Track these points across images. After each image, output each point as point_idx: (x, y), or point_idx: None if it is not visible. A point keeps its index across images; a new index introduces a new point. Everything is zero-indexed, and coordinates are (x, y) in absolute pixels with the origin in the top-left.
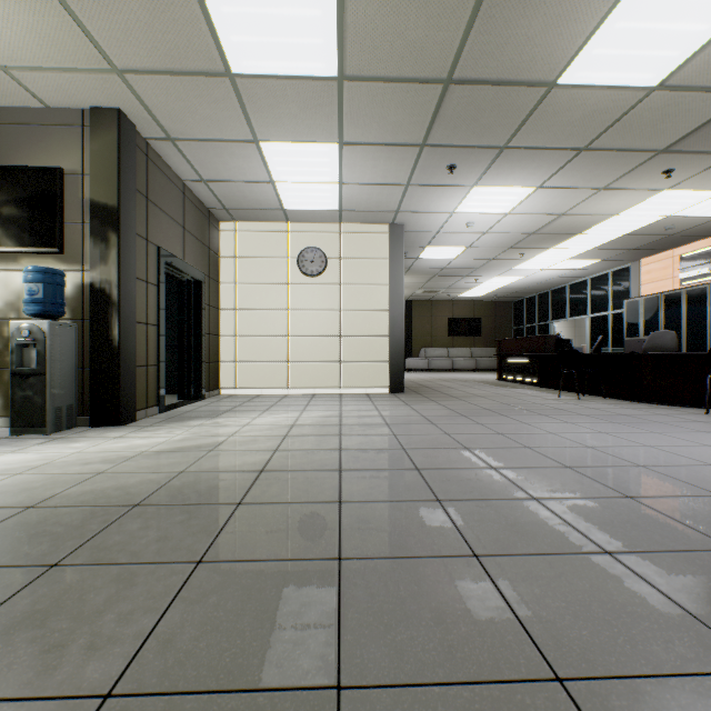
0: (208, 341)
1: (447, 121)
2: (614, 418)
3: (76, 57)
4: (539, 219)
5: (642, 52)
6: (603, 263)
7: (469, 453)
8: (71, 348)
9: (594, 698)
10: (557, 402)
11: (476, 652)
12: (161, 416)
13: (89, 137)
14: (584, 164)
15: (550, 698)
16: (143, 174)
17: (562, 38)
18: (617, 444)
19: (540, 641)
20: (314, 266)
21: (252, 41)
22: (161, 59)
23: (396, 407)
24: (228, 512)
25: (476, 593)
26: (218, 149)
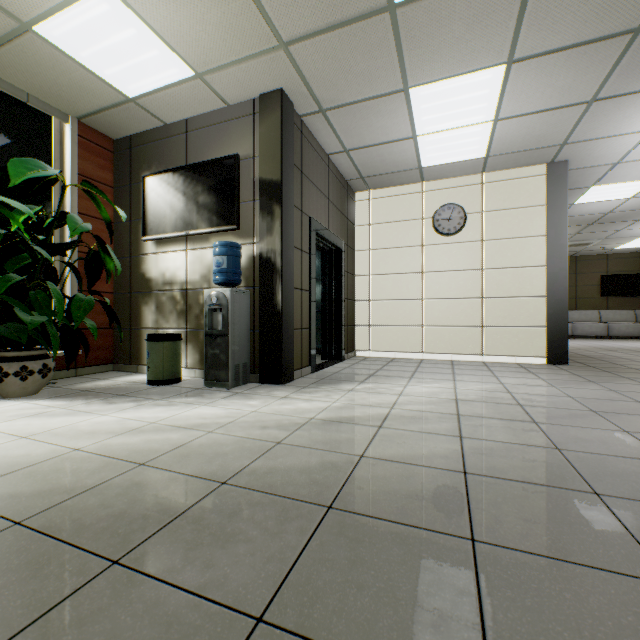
0: (346, 306)
1: None
2: None
3: (250, 42)
4: None
5: None
6: None
7: None
8: (245, 312)
9: None
10: None
11: None
12: (313, 376)
13: (258, 122)
14: None
15: None
16: (299, 150)
17: None
18: None
19: None
20: (451, 223)
21: None
22: (323, 14)
23: (576, 384)
24: (465, 558)
25: None
26: (364, 110)
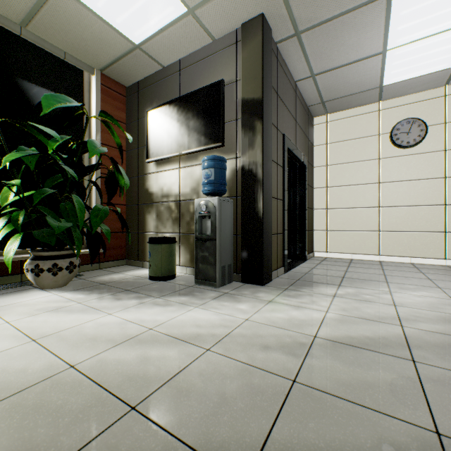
0: (307, 213)
1: None
2: None
3: None
4: None
5: None
6: None
7: None
8: (229, 219)
9: None
10: None
11: None
12: (287, 276)
13: (240, 50)
14: None
15: None
16: (274, 73)
17: None
18: None
19: None
20: (410, 136)
21: None
22: None
23: None
24: None
25: None
26: (339, 27)
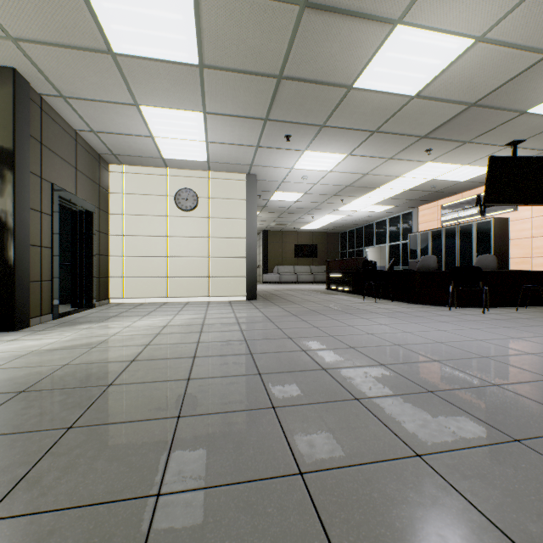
0: (98, 260)
1: (282, 104)
2: (393, 314)
3: None
4: (351, 176)
5: (404, 73)
6: (396, 208)
7: (290, 341)
8: None
9: (318, 480)
10: (361, 304)
11: (255, 464)
12: (54, 321)
13: None
14: (377, 142)
15: (292, 484)
16: (38, 123)
17: (353, 57)
18: (388, 332)
19: (297, 453)
20: (188, 203)
21: (129, 31)
22: (51, 34)
23: (248, 310)
24: (99, 392)
25: (266, 430)
26: (105, 108)
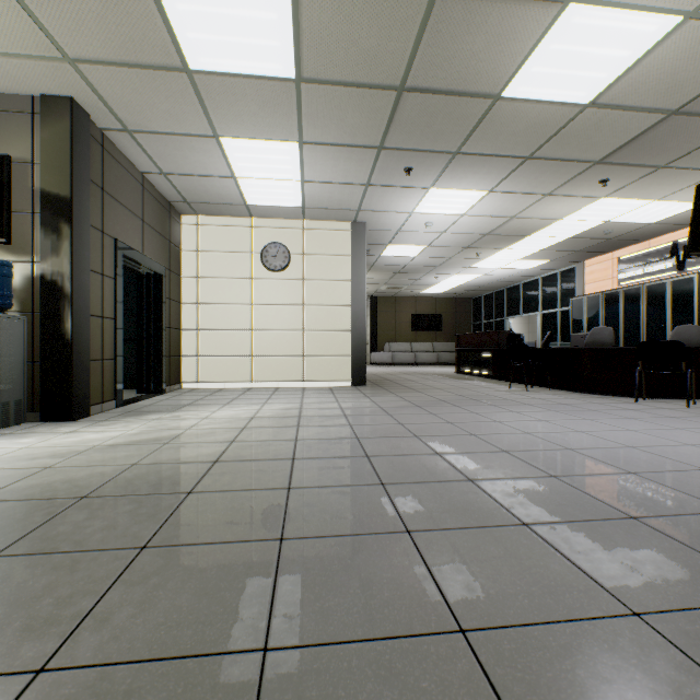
0: (169, 335)
1: (402, 126)
2: (555, 407)
3: (24, 43)
4: (492, 221)
5: (575, 72)
6: (552, 264)
7: (418, 441)
8: (20, 341)
9: (489, 644)
10: (507, 393)
11: (394, 613)
12: (118, 410)
13: (39, 125)
14: (530, 172)
15: (452, 646)
16: (99, 165)
17: (504, 55)
18: (552, 431)
19: (452, 601)
20: (278, 261)
21: (209, 39)
22: (116, 51)
23: (356, 399)
24: (177, 501)
25: (402, 564)
26: (177, 143)
